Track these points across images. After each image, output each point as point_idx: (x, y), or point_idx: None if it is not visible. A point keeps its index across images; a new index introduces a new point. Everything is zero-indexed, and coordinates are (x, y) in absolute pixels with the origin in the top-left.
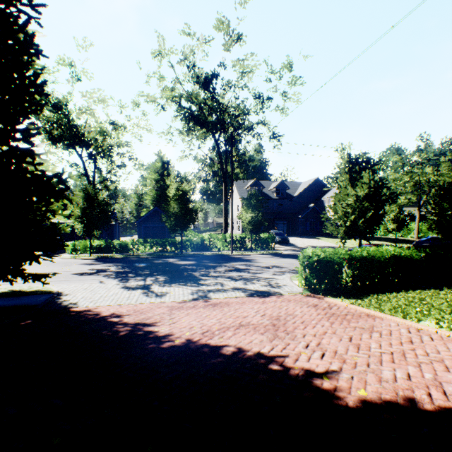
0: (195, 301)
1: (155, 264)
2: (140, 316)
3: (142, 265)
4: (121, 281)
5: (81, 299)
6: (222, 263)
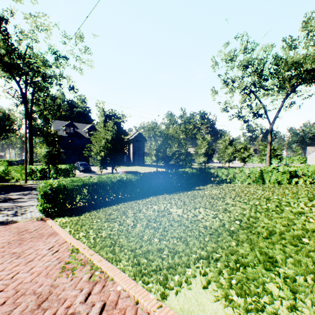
0: None
1: None
2: None
3: None
4: None
5: None
6: (0, 194)
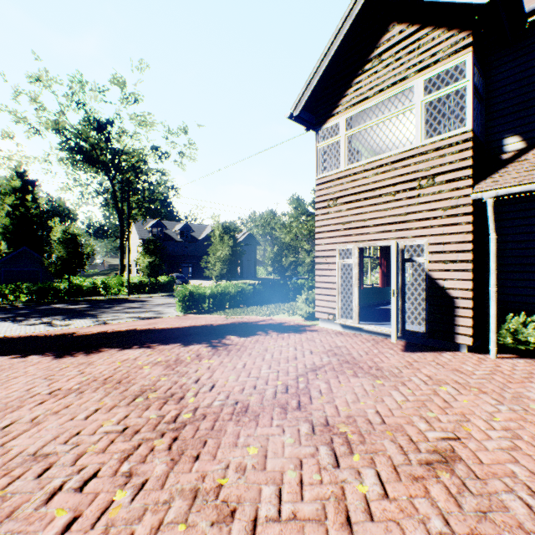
0: (98, 325)
1: (41, 310)
2: (59, 332)
3: (25, 311)
4: (14, 322)
5: None
6: (119, 304)
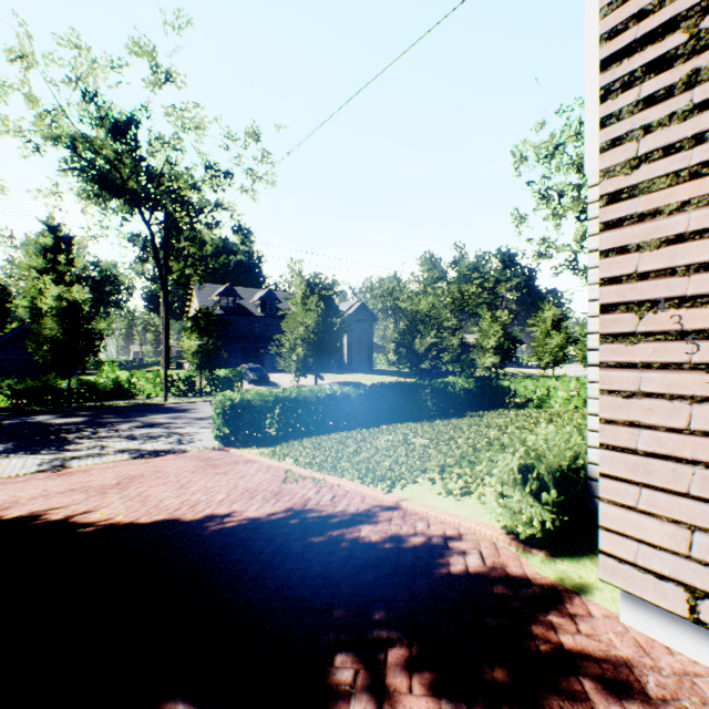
0: (37, 474)
1: None
2: None
3: None
4: None
5: None
6: (137, 416)
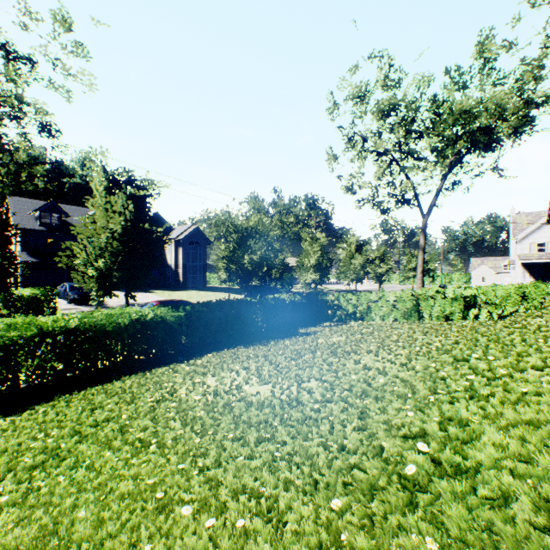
0: None
1: None
2: None
3: None
4: None
5: None
6: None
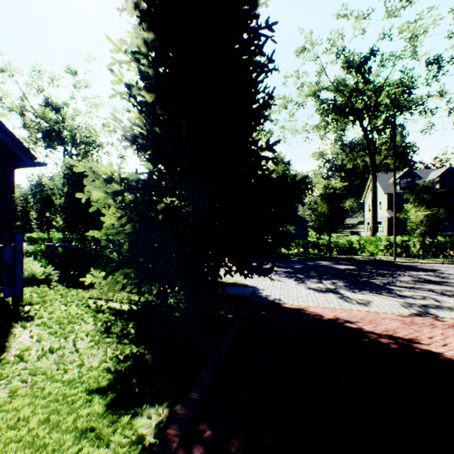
0: (420, 318)
1: (311, 266)
2: (376, 326)
3: (298, 266)
4: (297, 281)
5: (280, 296)
6: (394, 270)
